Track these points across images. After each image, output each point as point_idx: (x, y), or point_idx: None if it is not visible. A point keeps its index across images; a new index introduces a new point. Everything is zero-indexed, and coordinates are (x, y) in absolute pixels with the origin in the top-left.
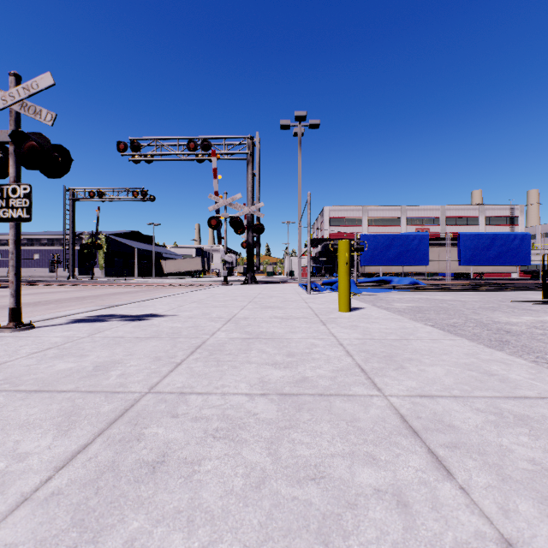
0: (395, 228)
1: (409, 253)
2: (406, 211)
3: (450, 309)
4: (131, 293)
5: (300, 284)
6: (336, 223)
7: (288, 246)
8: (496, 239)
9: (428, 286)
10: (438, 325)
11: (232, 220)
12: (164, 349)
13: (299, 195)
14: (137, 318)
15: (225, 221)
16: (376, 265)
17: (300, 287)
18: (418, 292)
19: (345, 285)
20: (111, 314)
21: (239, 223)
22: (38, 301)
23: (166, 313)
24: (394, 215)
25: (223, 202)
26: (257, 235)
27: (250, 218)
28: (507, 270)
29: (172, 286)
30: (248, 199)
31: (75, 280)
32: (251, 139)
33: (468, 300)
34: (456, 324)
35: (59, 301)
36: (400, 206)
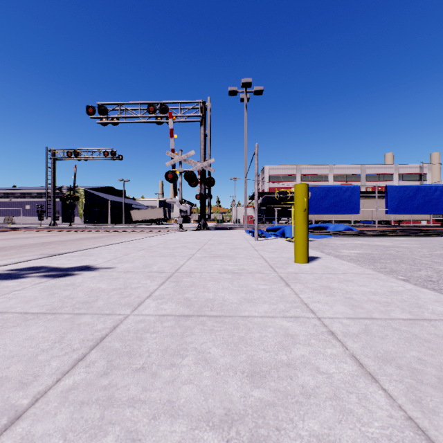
0: (323, 183)
1: (342, 202)
2: (332, 169)
3: (404, 257)
4: (96, 238)
5: (247, 230)
6: (274, 180)
7: (234, 198)
8: (419, 190)
9: (362, 232)
10: (414, 280)
11: (186, 174)
12: (35, 351)
13: (245, 152)
14: (64, 272)
15: (180, 175)
16: (313, 213)
17: (246, 233)
18: (354, 238)
19: (303, 233)
20: (40, 266)
21: (192, 177)
22: (4, 247)
23: (103, 265)
24: (322, 172)
25: (178, 158)
26: (208, 188)
27: (202, 173)
28: (421, 218)
29: (135, 232)
30: (201, 156)
31: (55, 226)
32: (203, 103)
33: (409, 246)
34: (432, 278)
35: (23, 247)
36: (327, 165)
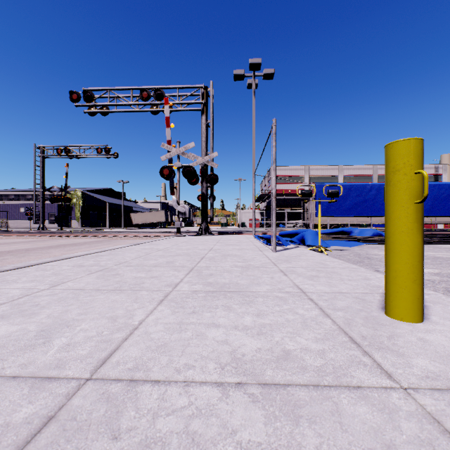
0: None
1: (366, 203)
2: (343, 170)
3: None
4: (75, 245)
5: (256, 236)
6: (281, 181)
7: (240, 200)
8: None
9: None
10: None
11: (185, 169)
12: None
13: (253, 146)
14: None
15: (178, 170)
16: (332, 215)
17: (256, 239)
18: None
19: (414, 253)
20: None
21: (192, 173)
22: None
23: None
24: (332, 173)
25: (175, 151)
26: (211, 186)
27: (204, 169)
28: (445, 221)
29: (127, 237)
30: (202, 150)
31: (44, 230)
32: (205, 88)
33: None
34: None
35: None
36: (337, 166)
